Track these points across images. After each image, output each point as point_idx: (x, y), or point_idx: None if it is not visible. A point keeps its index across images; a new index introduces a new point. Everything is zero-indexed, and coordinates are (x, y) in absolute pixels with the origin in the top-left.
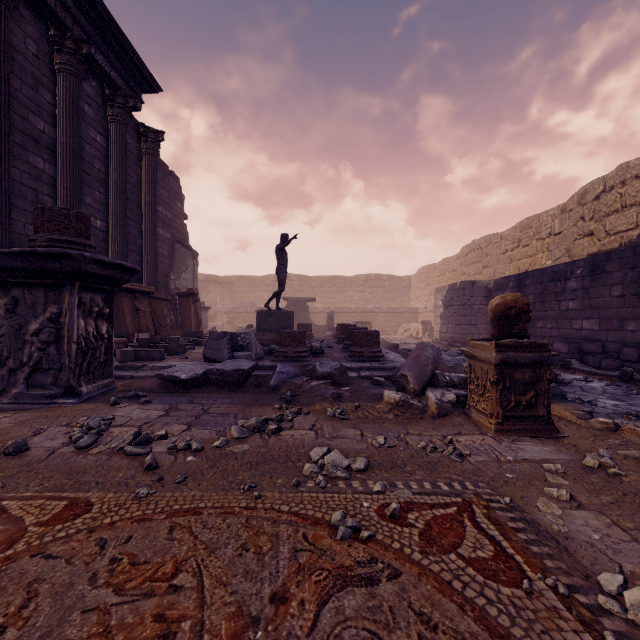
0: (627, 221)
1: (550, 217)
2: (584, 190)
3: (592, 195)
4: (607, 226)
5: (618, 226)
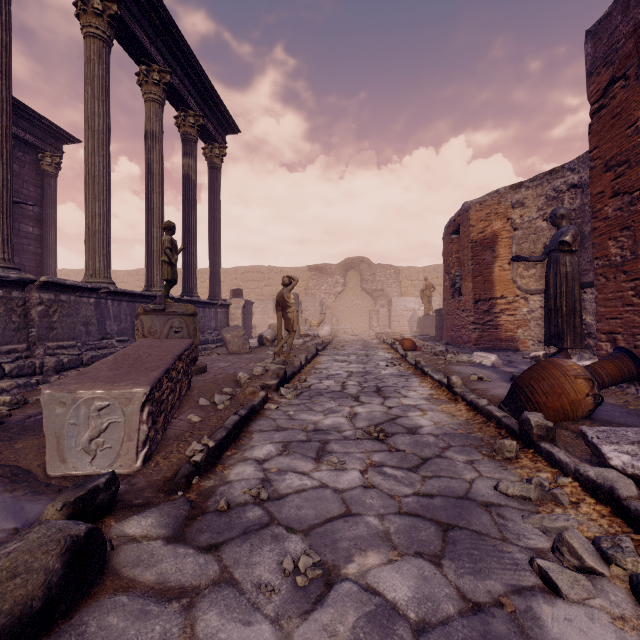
0: None
1: (122, 274)
2: (140, 270)
3: (143, 273)
4: None
5: None
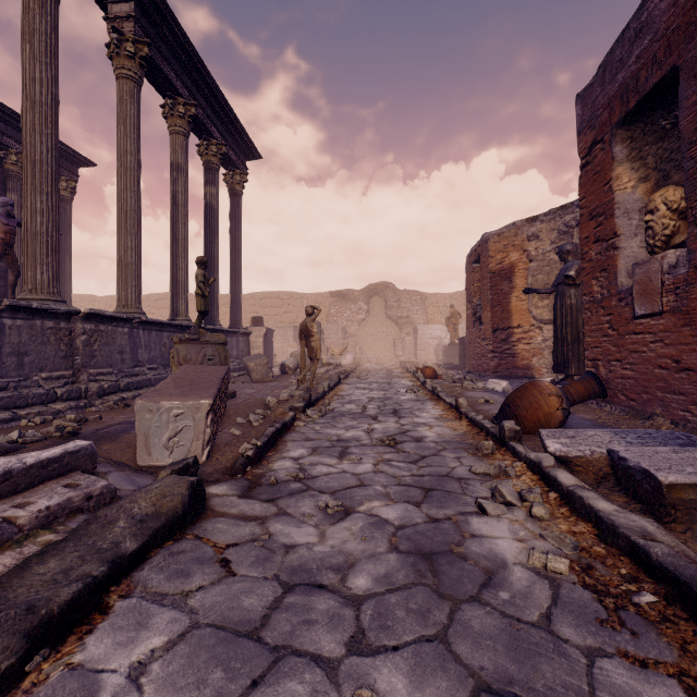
0: (168, 313)
1: None
2: (151, 295)
3: (154, 299)
4: (161, 313)
5: (165, 314)
